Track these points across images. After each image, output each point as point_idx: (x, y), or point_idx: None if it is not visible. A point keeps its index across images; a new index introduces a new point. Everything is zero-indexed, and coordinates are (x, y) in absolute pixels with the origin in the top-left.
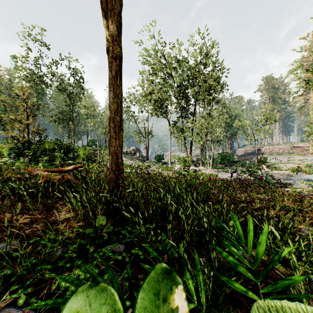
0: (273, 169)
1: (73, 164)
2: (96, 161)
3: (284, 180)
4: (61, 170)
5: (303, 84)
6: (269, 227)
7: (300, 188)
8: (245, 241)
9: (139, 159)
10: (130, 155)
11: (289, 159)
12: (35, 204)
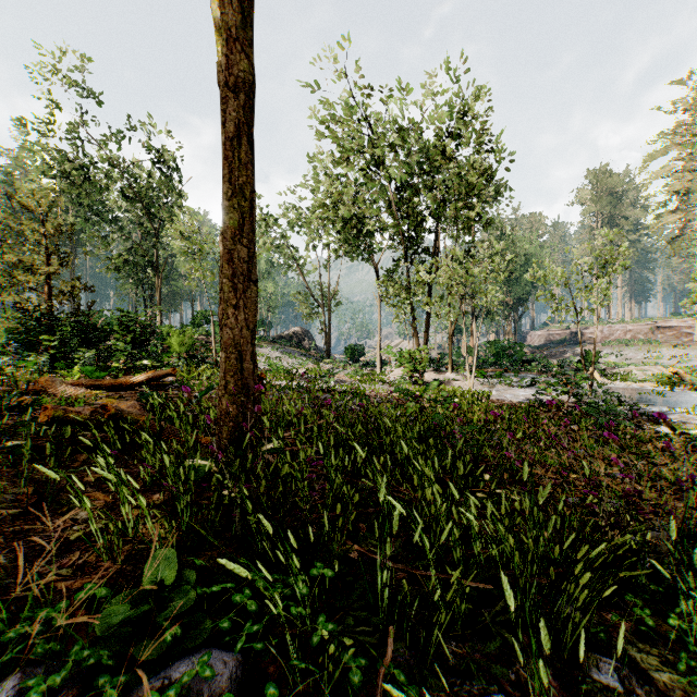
0: (615, 380)
1: (153, 367)
2: (208, 360)
3: (648, 406)
4: (120, 384)
5: (679, 187)
6: (688, 576)
7: (688, 426)
8: (613, 618)
9: (309, 356)
10: (290, 346)
11: (649, 356)
12: (17, 483)
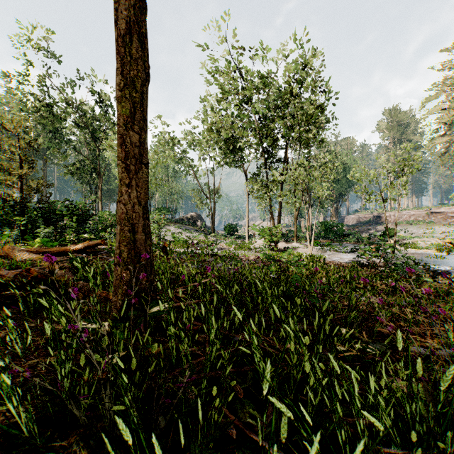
0: (407, 247)
1: (92, 239)
2: None
3: (435, 266)
4: (64, 251)
5: (446, 119)
6: None
7: None
8: None
9: (201, 231)
10: (188, 225)
11: (427, 231)
12: None
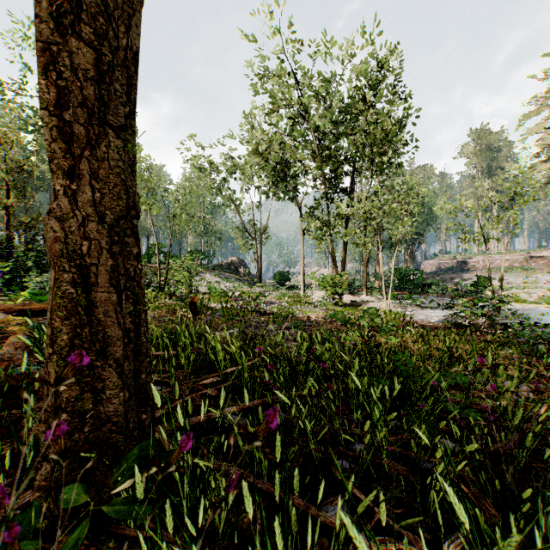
0: (510, 301)
1: None
2: (153, 284)
3: None
4: None
5: None
6: None
7: None
8: None
9: (244, 280)
10: (228, 272)
11: (527, 280)
12: None
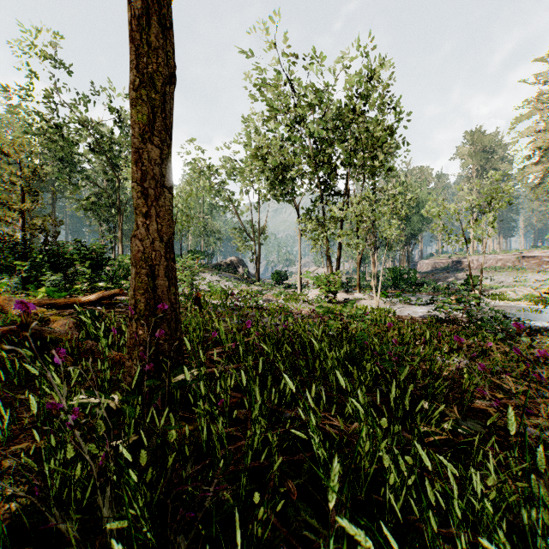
0: (495, 299)
1: (110, 288)
2: None
3: (530, 321)
4: (74, 303)
5: (541, 143)
6: None
7: None
8: None
9: (243, 279)
10: (227, 271)
11: (517, 279)
12: None
